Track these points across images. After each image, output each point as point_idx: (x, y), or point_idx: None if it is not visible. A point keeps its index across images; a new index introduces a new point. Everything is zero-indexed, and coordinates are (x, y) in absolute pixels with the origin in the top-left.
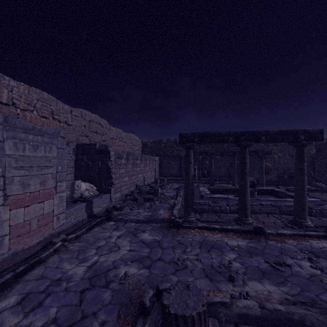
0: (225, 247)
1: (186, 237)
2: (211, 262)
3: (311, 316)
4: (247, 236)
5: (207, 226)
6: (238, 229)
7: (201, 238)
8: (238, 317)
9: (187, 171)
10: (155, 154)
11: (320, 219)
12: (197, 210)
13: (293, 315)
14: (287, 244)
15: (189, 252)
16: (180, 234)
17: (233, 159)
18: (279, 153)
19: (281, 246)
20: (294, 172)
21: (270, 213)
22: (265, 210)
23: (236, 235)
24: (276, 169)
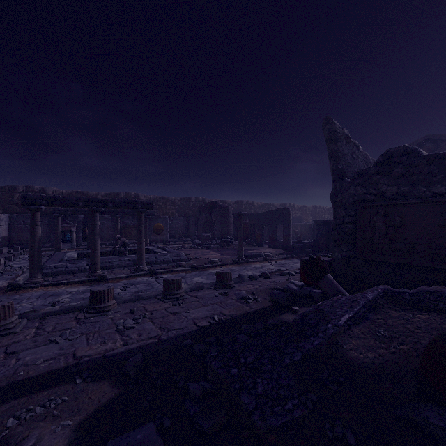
0: (64, 293)
1: (26, 294)
2: (44, 303)
3: (88, 302)
4: (90, 284)
5: (53, 283)
6: (84, 279)
7: (43, 292)
8: (43, 314)
9: (33, 234)
10: (1, 209)
11: (161, 265)
12: (51, 274)
13: (78, 305)
14: (119, 283)
15: (24, 302)
16: (19, 294)
17: (116, 220)
18: (177, 213)
19: (114, 284)
20: (185, 232)
21: (126, 266)
22: (122, 264)
23: (81, 285)
24: (168, 230)
